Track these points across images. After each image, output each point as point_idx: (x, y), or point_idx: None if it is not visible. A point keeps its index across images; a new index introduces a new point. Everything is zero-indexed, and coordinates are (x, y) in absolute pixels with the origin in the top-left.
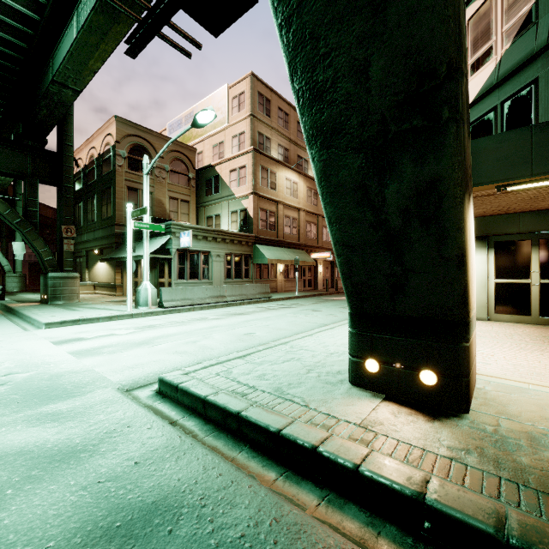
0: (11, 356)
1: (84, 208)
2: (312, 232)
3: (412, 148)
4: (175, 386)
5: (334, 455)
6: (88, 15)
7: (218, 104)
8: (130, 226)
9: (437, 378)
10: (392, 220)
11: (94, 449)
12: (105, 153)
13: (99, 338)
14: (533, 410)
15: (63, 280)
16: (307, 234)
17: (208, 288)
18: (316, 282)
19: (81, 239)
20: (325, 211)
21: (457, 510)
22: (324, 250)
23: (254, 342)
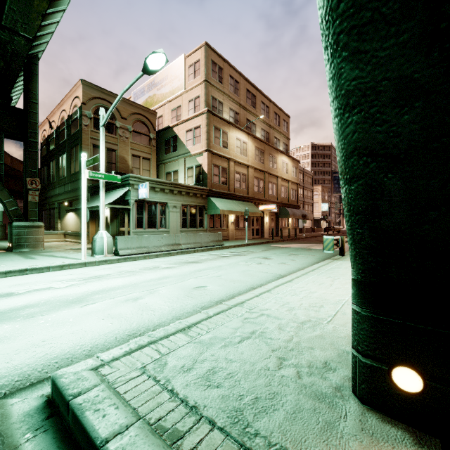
0: None
1: (56, 165)
2: (259, 186)
3: None
4: (66, 401)
5: None
6: None
7: (176, 72)
8: (84, 175)
9: None
10: None
11: None
12: (73, 114)
13: (31, 293)
14: None
15: (27, 228)
16: (255, 189)
17: (163, 237)
18: (262, 231)
19: (54, 193)
20: (336, 83)
21: None
22: (270, 202)
23: (204, 300)
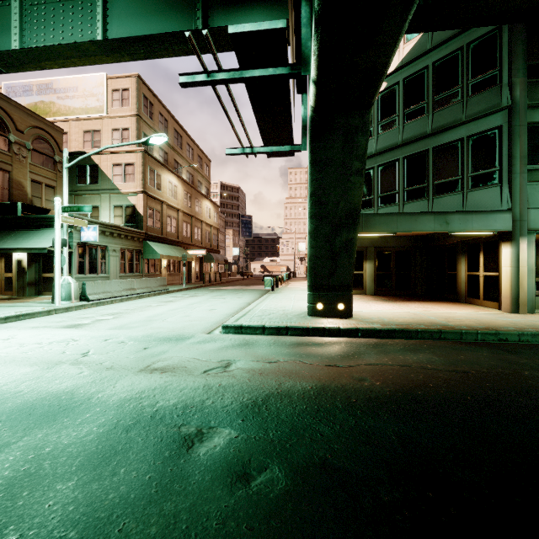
0: (61, 336)
1: None
2: (187, 231)
3: (347, 228)
4: (239, 326)
5: (331, 327)
6: (82, 42)
7: (92, 89)
8: (59, 220)
9: (344, 306)
10: (336, 249)
11: (251, 342)
12: None
13: (99, 322)
14: (367, 314)
15: None
16: (184, 233)
17: (122, 282)
18: (190, 276)
19: None
20: (310, 242)
21: (366, 328)
22: (197, 247)
23: (227, 313)
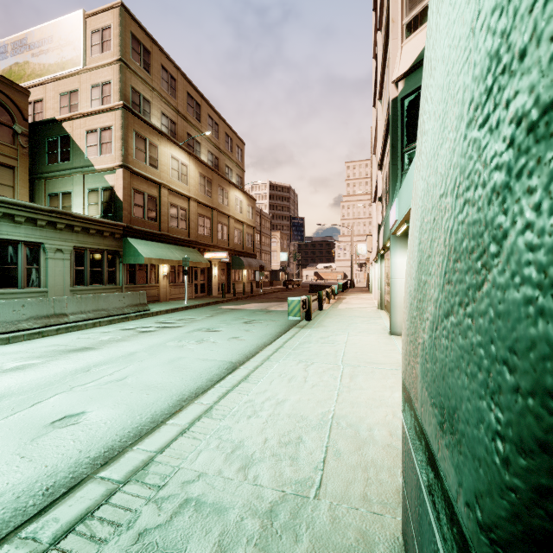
0: None
1: None
2: (206, 227)
3: None
4: None
5: None
6: None
7: (68, 35)
8: None
9: None
10: None
11: None
12: None
13: None
14: None
15: None
16: (199, 230)
17: (26, 303)
18: (210, 287)
19: None
20: None
21: None
22: (220, 249)
23: (61, 462)
